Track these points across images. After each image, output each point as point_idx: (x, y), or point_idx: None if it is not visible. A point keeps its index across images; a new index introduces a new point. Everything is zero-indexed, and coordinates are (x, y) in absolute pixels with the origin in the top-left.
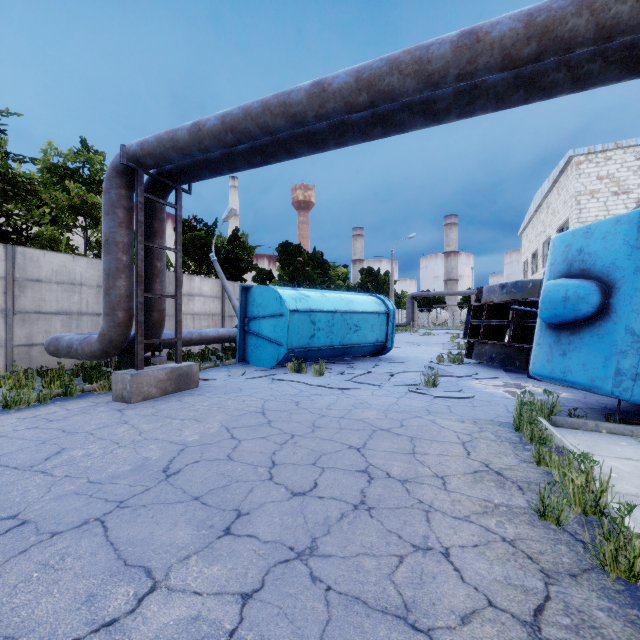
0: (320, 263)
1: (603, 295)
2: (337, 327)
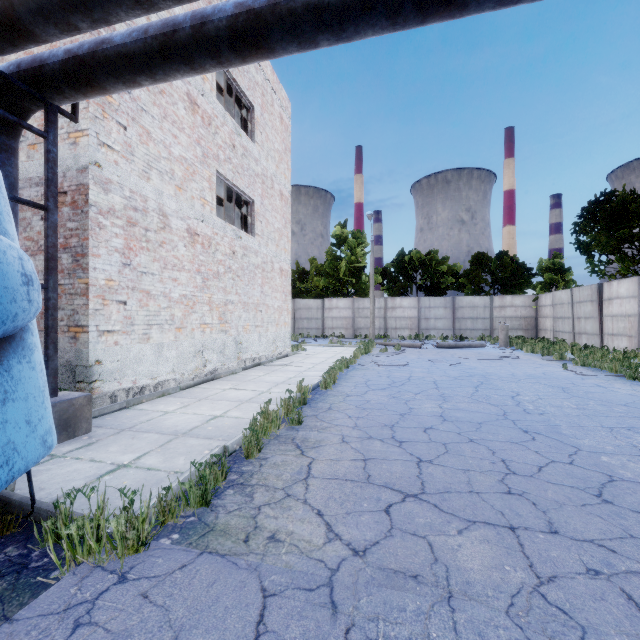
0: None
1: None
2: None
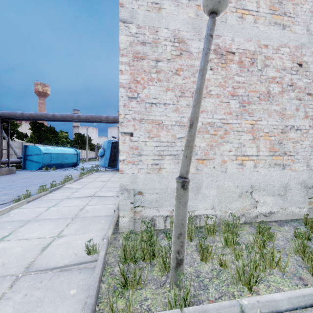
0: (53, 132)
1: (104, 152)
2: (60, 158)
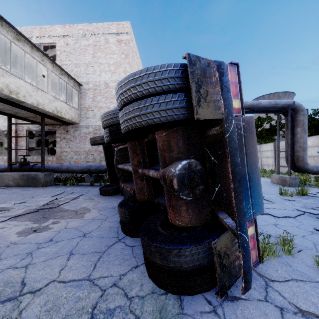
0: None
1: None
2: None
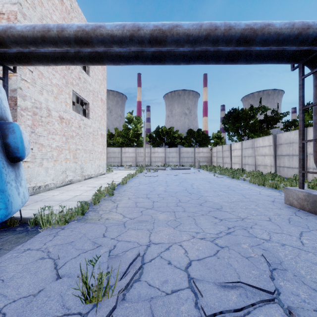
0: None
1: None
2: None
